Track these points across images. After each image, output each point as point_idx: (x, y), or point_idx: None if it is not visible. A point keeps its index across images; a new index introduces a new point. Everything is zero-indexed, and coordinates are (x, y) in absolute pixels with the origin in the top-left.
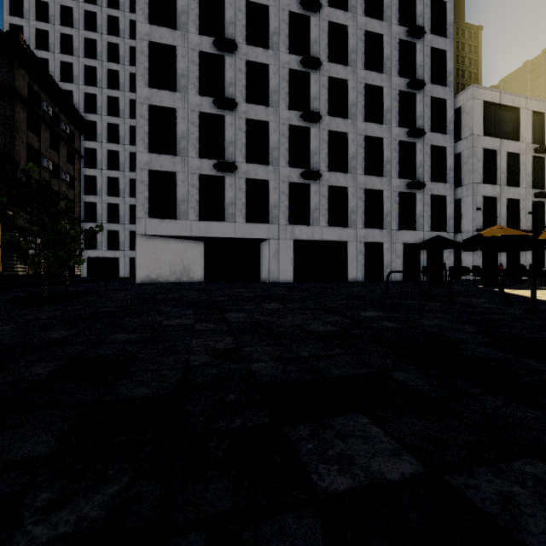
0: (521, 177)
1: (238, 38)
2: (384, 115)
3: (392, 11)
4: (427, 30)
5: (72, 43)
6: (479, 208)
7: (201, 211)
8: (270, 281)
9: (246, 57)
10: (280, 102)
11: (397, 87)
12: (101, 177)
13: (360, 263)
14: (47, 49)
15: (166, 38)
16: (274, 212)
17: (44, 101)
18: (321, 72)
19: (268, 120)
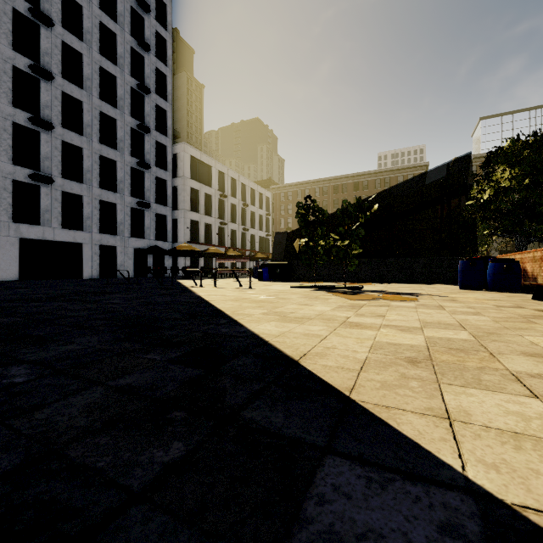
0: (213, 210)
1: None
2: (118, 143)
3: (125, 62)
4: (153, 90)
5: None
6: (188, 227)
7: None
8: None
9: None
10: (0, 95)
11: (129, 124)
12: None
13: (95, 262)
14: None
15: None
16: None
17: None
18: (53, 83)
19: None
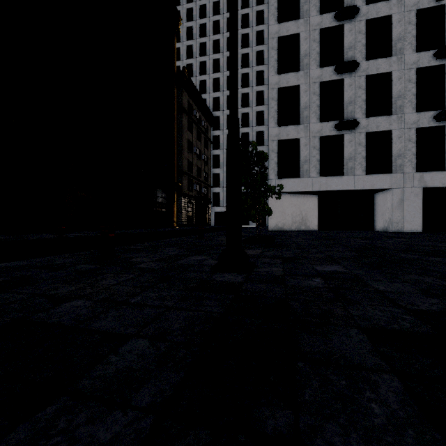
0: None
1: (357, 3)
2: None
3: None
4: None
5: (205, 67)
6: None
7: (321, 168)
8: (392, 230)
9: (366, 17)
10: (405, 48)
11: None
12: (223, 155)
13: None
14: (192, 76)
15: (291, 29)
16: (398, 161)
17: (194, 109)
18: None
19: (390, 70)
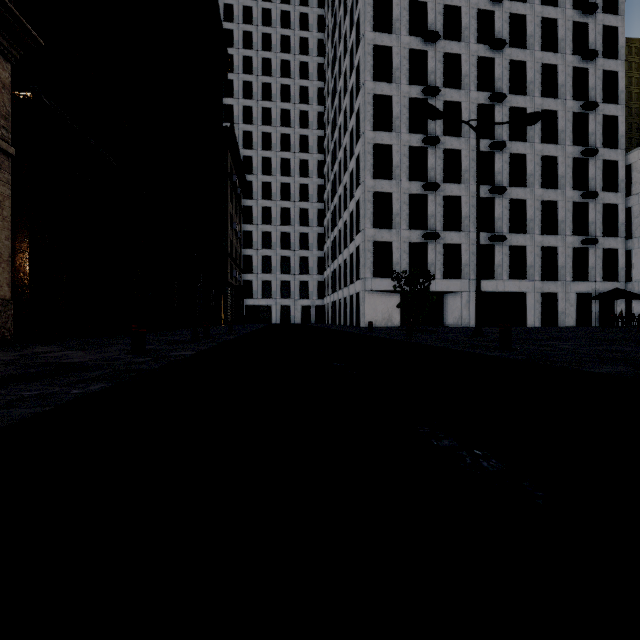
0: None
1: (437, 132)
2: (558, 181)
3: (565, 89)
4: (599, 100)
5: (232, 112)
6: None
7: (409, 270)
8: (462, 325)
9: (444, 146)
10: (470, 179)
11: (570, 155)
12: (257, 232)
13: (537, 310)
14: None
15: (385, 140)
16: (465, 269)
17: (234, 173)
18: (503, 150)
19: (460, 195)
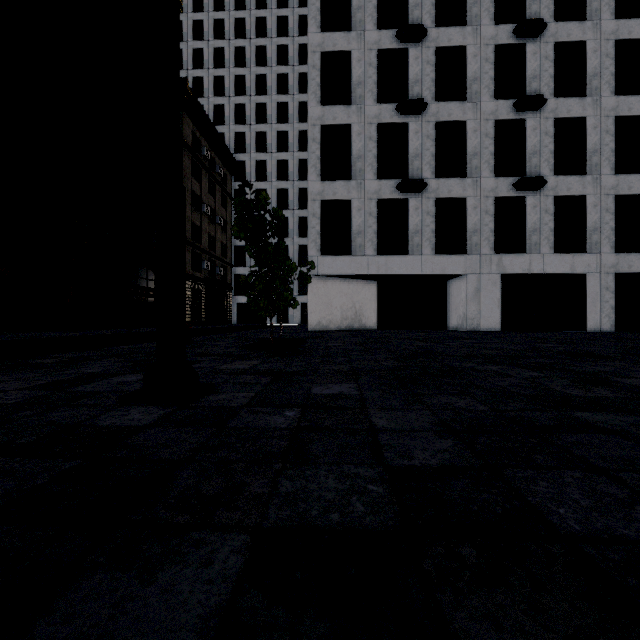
0: None
1: (425, 22)
2: None
3: None
4: None
5: (223, 84)
6: None
7: (379, 243)
8: (467, 329)
9: (436, 43)
10: (481, 93)
11: None
12: None
13: (606, 304)
14: (202, 96)
15: (340, 44)
16: (473, 238)
17: (204, 146)
18: (542, 38)
19: (465, 119)
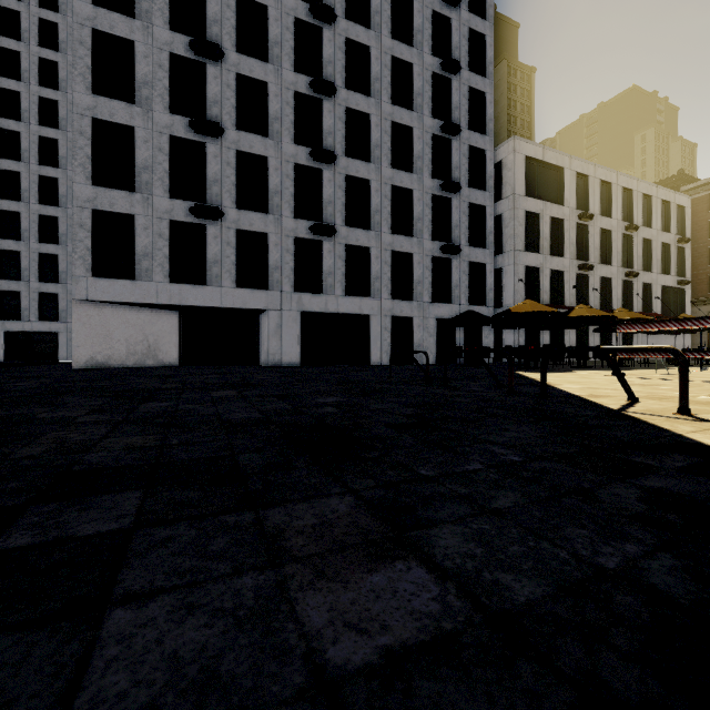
0: (565, 246)
1: (226, 43)
2: (414, 162)
3: (423, 37)
4: (465, 65)
5: None
6: (520, 279)
7: (173, 270)
8: (269, 364)
9: (237, 69)
10: (283, 133)
11: (429, 129)
12: (29, 215)
13: (385, 342)
14: None
15: (120, 28)
16: (275, 274)
17: None
18: (336, 100)
19: (267, 155)
